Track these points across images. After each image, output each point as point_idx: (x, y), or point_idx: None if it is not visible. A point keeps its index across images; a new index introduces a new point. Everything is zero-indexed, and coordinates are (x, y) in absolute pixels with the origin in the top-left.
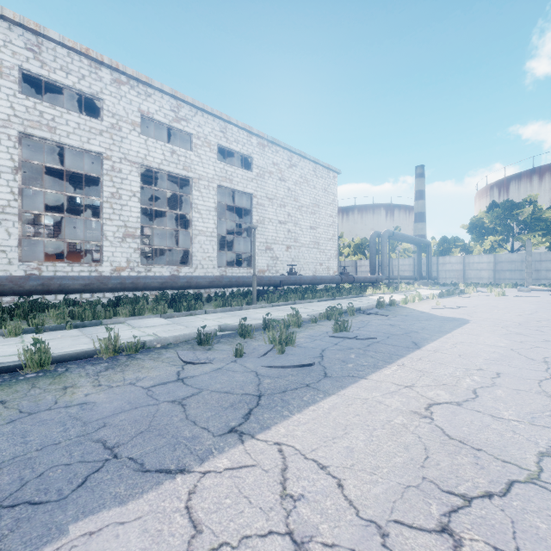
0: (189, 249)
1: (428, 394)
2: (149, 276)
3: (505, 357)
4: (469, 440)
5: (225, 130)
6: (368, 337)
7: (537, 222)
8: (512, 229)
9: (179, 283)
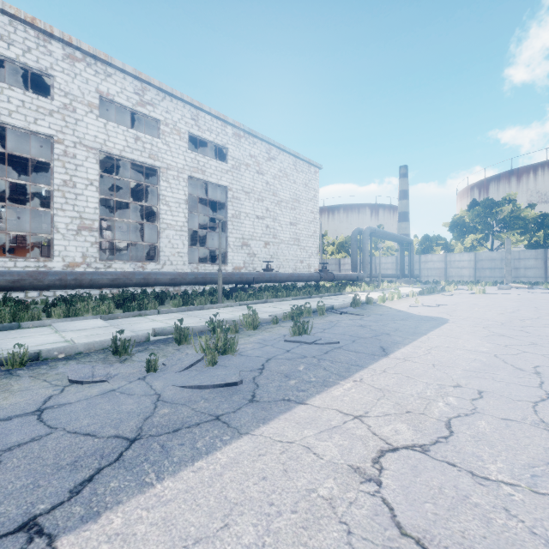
0: (156, 244)
1: (383, 431)
2: (97, 272)
3: (489, 367)
4: (434, 537)
5: (196, 118)
6: (329, 341)
7: (516, 220)
8: (492, 227)
9: (134, 280)
